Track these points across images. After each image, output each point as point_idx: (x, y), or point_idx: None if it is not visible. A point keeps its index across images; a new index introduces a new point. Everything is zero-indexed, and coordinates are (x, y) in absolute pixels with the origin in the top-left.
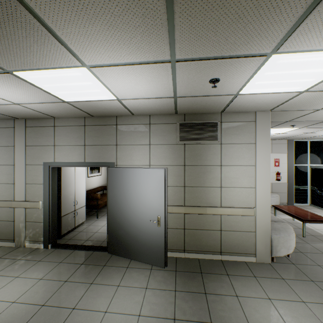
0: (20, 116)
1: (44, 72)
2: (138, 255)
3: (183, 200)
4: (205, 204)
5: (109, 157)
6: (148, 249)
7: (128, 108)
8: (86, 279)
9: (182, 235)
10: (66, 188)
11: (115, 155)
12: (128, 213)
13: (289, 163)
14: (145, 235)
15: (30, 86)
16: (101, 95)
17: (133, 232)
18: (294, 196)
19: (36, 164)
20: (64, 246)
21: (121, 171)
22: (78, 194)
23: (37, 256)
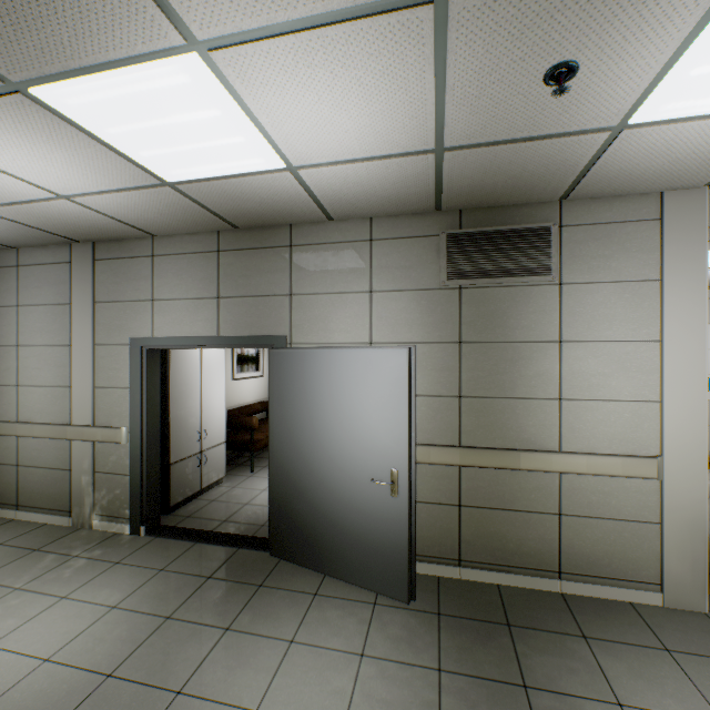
0: (81, 234)
1: (98, 80)
2: (342, 565)
3: (456, 431)
4: (515, 443)
5: (273, 324)
6: (367, 551)
7: (318, 196)
8: (215, 618)
9: (455, 523)
10: (181, 400)
11: (288, 320)
12: (318, 461)
13: None
14: (358, 518)
15: (77, 134)
16: (248, 156)
17: (331, 507)
18: None
19: (114, 343)
20: (175, 531)
21: (302, 358)
22: (209, 415)
23: (114, 551)
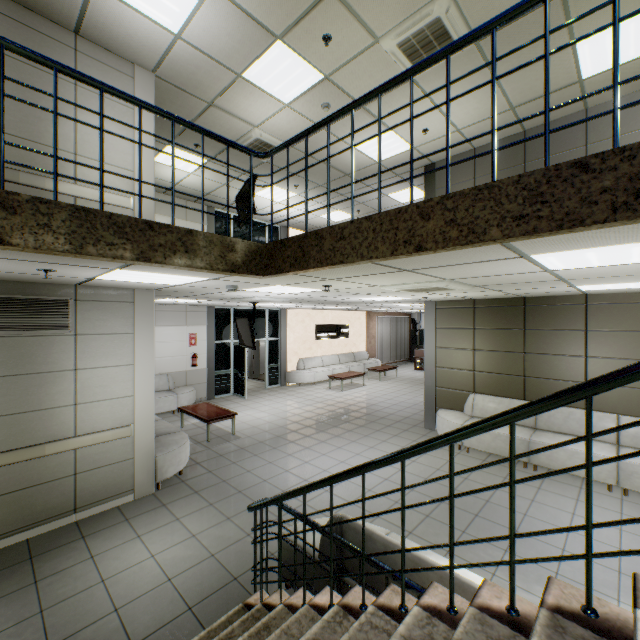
0: None
1: None
2: None
3: None
4: (43, 439)
5: None
6: None
7: None
8: None
9: None
10: None
11: None
12: None
13: (210, 340)
14: None
15: None
16: None
17: None
18: (217, 385)
19: None
20: None
21: None
22: None
23: None
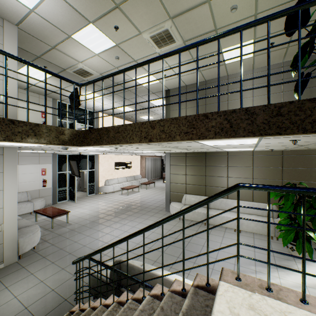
0: None
1: None
2: None
3: None
4: None
5: None
6: None
7: None
8: None
9: None
10: None
11: None
12: None
13: (54, 172)
14: None
15: None
16: None
17: None
18: (58, 196)
19: None
20: None
21: None
22: None
23: None
